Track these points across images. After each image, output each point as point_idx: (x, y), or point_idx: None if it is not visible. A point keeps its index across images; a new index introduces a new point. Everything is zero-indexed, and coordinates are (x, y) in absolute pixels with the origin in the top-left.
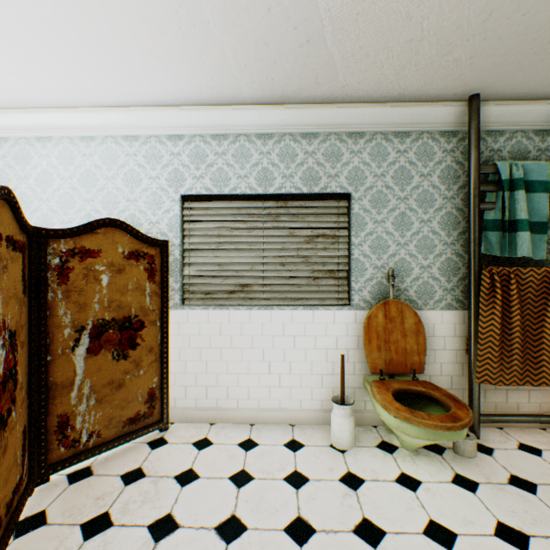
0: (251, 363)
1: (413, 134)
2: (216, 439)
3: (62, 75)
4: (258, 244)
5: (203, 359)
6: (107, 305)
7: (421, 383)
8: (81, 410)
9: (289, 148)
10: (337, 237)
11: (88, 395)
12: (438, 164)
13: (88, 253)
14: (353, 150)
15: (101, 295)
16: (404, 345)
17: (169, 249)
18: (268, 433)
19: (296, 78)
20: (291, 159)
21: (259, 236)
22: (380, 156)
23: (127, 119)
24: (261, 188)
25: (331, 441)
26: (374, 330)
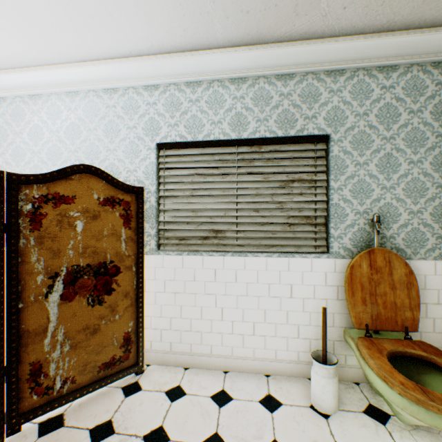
0: (224, 310)
1: (401, 67)
2: (189, 388)
3: (40, 25)
4: (231, 190)
5: (177, 304)
6: (82, 251)
7: (418, 345)
8: (54, 357)
9: (263, 91)
10: (314, 181)
11: (61, 342)
12: (430, 99)
13: (62, 199)
14: (332, 89)
15: (76, 241)
16: (393, 299)
17: (145, 196)
18: (242, 384)
19: (273, 8)
20: (266, 102)
21: (232, 182)
22: (362, 94)
23: (106, 72)
24: (235, 133)
25: (310, 400)
26: (357, 281)
